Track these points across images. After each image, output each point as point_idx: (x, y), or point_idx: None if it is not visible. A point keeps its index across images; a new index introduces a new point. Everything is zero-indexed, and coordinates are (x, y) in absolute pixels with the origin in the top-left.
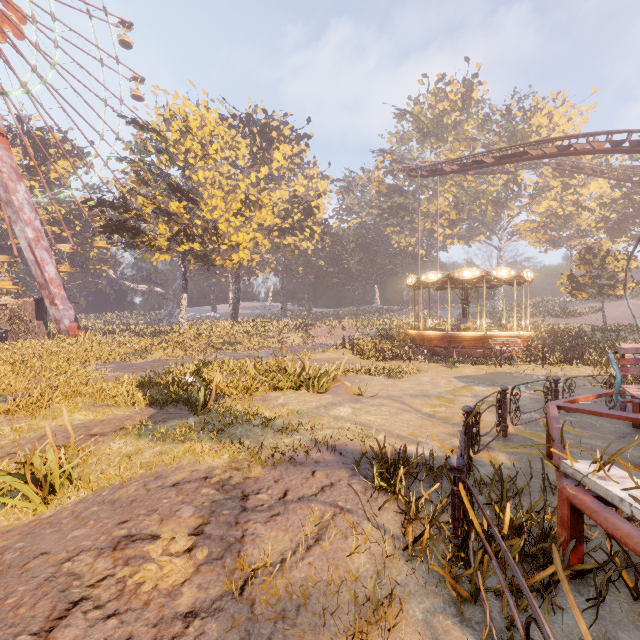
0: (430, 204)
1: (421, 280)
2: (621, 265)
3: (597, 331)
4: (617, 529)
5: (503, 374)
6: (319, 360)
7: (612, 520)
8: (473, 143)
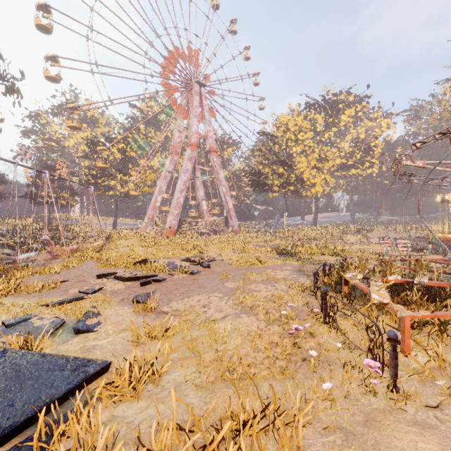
0: None
1: (445, 199)
2: None
3: None
4: None
5: None
6: (356, 248)
7: None
8: None
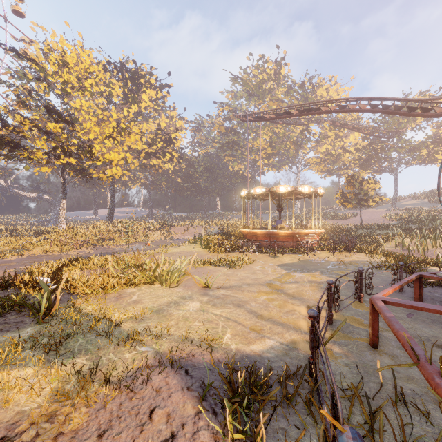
0: (254, 142)
1: (251, 193)
2: (371, 187)
3: (358, 228)
4: None
5: (310, 261)
6: (175, 253)
7: None
8: (282, 103)
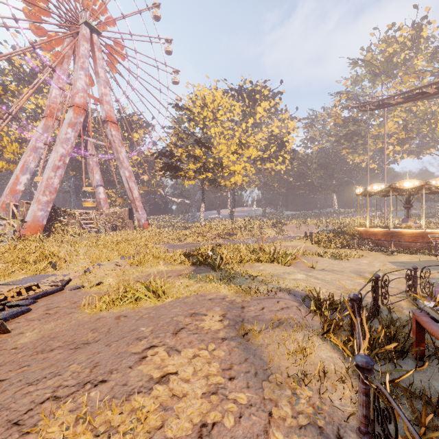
0: (380, 128)
1: (367, 190)
2: None
3: None
4: (432, 329)
5: (435, 262)
6: (287, 246)
7: (431, 325)
8: (422, 74)
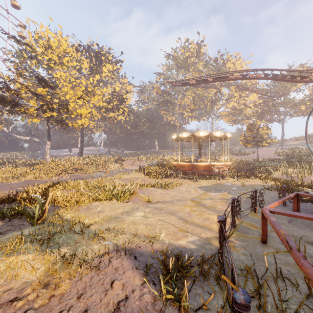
0: (182, 100)
1: (179, 136)
2: (265, 132)
3: (256, 162)
4: None
5: (221, 184)
6: (126, 179)
7: None
8: (201, 73)
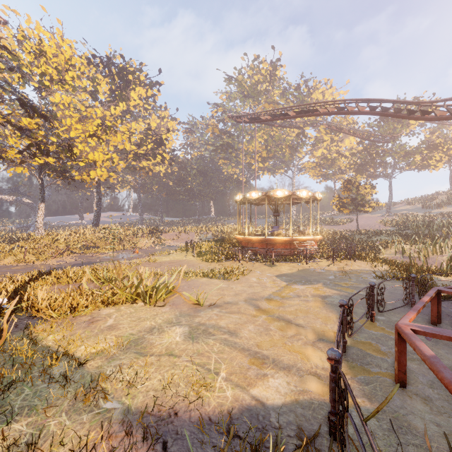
0: (249, 145)
1: (246, 197)
2: (367, 192)
3: (356, 234)
4: None
5: (310, 271)
6: (164, 263)
7: None
8: (277, 106)
